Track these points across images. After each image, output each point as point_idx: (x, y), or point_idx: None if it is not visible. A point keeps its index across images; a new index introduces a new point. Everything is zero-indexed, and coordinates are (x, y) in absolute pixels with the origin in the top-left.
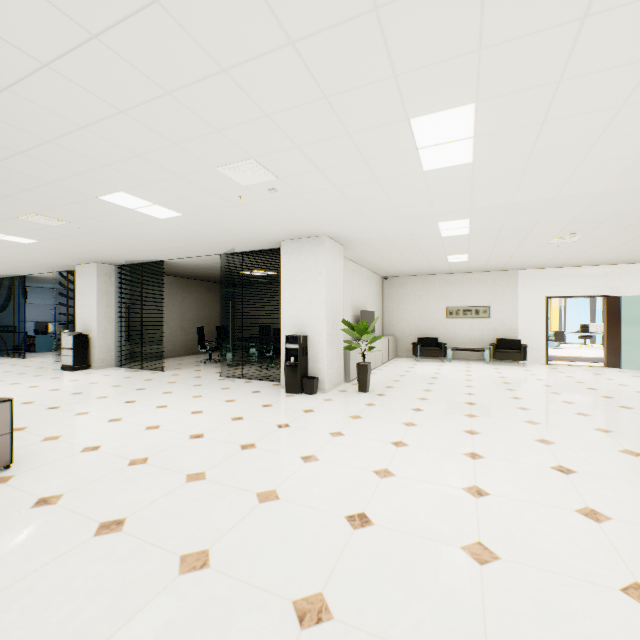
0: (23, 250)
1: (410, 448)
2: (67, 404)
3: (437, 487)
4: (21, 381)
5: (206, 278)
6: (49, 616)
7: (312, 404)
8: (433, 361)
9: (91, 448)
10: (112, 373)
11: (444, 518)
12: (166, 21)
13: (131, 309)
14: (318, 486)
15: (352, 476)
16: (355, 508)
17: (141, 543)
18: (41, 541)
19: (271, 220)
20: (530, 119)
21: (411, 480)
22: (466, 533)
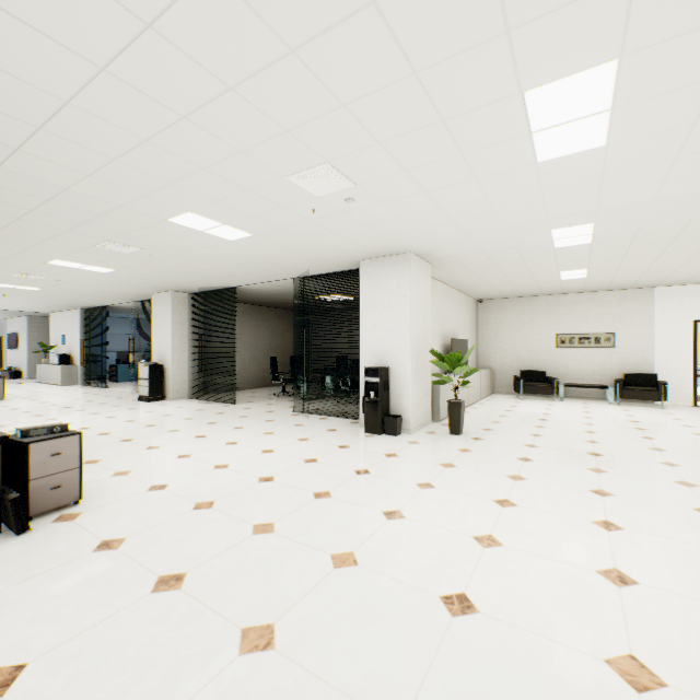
0: (103, 280)
1: (519, 509)
2: (140, 437)
3: (561, 566)
4: (101, 411)
5: (279, 305)
6: (95, 690)
7: (395, 447)
8: (540, 399)
9: (158, 487)
10: (185, 405)
11: (575, 613)
12: None
13: (204, 339)
14: (404, 552)
15: (446, 542)
16: (452, 586)
17: (200, 607)
18: (98, 593)
19: (348, 236)
20: (699, 74)
21: (524, 553)
22: (610, 639)
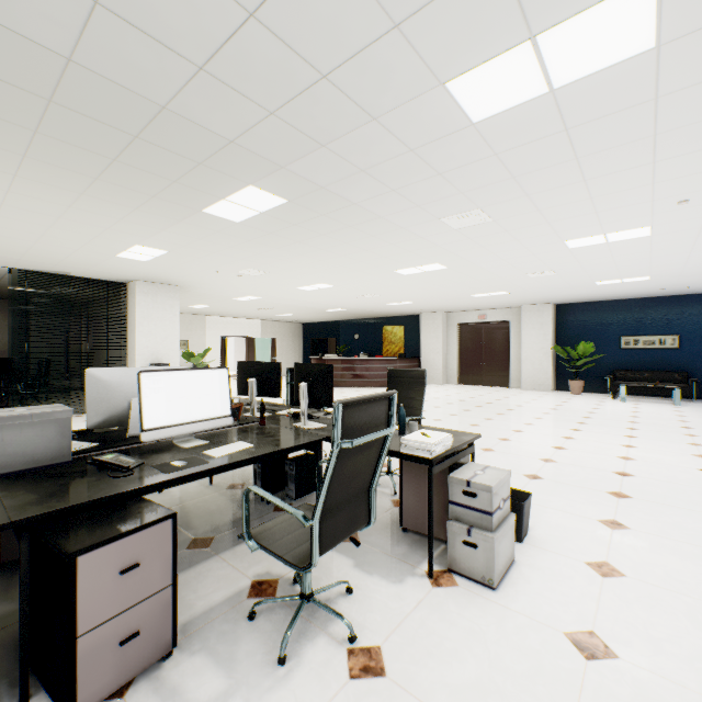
0: None
1: None
2: None
3: None
4: None
5: None
6: None
7: None
8: None
9: None
10: None
11: None
12: (335, 266)
13: None
14: None
15: None
16: None
17: None
18: None
19: (186, 277)
20: (335, 290)
21: None
22: None
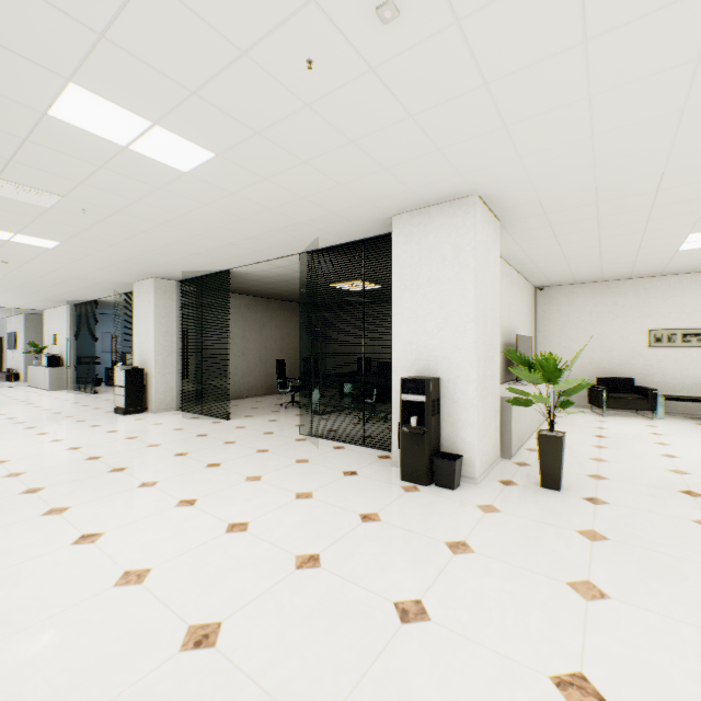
0: (59, 261)
1: None
2: (58, 483)
3: None
4: (53, 429)
5: (290, 297)
6: None
7: (460, 521)
8: (628, 416)
9: None
10: (165, 420)
11: None
12: None
13: (199, 337)
14: None
15: None
16: None
17: None
18: None
19: (377, 154)
20: None
21: None
22: None
